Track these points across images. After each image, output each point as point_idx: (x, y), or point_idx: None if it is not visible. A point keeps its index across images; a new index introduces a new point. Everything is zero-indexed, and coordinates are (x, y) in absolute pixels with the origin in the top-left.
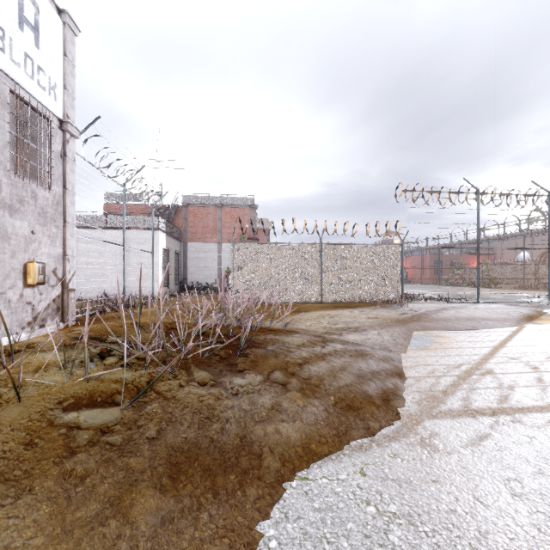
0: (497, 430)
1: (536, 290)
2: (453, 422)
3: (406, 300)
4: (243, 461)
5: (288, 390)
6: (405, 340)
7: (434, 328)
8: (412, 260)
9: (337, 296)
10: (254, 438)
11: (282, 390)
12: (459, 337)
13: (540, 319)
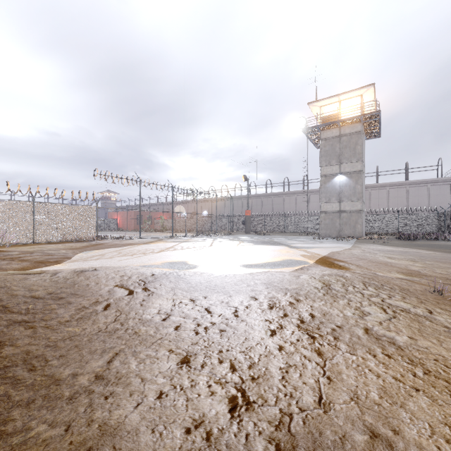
0: (87, 262)
1: (182, 232)
2: (76, 262)
3: (100, 239)
4: (0, 271)
5: (14, 261)
6: (80, 252)
7: (100, 248)
8: (122, 214)
9: (48, 238)
10: (3, 268)
11: (12, 261)
12: (108, 249)
13: (154, 242)
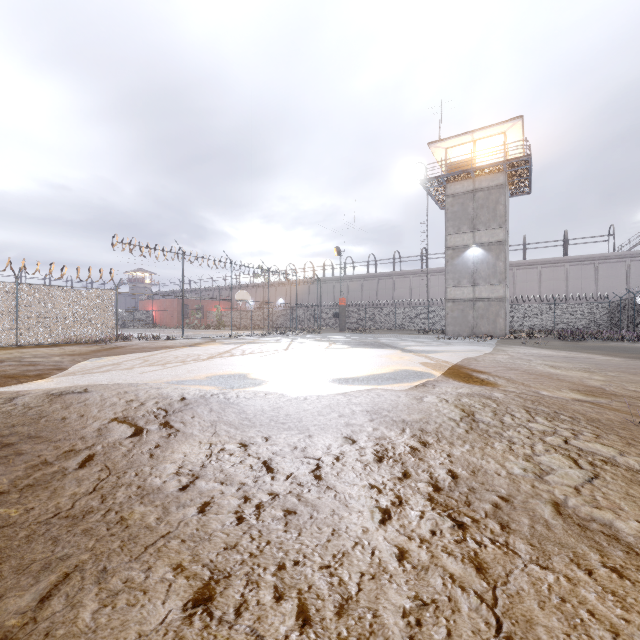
0: (90, 375)
1: (247, 330)
2: (71, 376)
3: (121, 339)
4: None
5: None
6: (84, 359)
7: (118, 353)
8: (160, 304)
9: (40, 339)
10: None
11: None
12: (129, 355)
13: (202, 344)
